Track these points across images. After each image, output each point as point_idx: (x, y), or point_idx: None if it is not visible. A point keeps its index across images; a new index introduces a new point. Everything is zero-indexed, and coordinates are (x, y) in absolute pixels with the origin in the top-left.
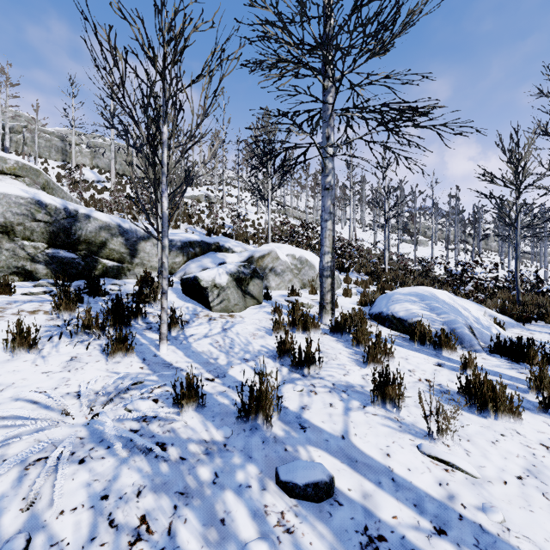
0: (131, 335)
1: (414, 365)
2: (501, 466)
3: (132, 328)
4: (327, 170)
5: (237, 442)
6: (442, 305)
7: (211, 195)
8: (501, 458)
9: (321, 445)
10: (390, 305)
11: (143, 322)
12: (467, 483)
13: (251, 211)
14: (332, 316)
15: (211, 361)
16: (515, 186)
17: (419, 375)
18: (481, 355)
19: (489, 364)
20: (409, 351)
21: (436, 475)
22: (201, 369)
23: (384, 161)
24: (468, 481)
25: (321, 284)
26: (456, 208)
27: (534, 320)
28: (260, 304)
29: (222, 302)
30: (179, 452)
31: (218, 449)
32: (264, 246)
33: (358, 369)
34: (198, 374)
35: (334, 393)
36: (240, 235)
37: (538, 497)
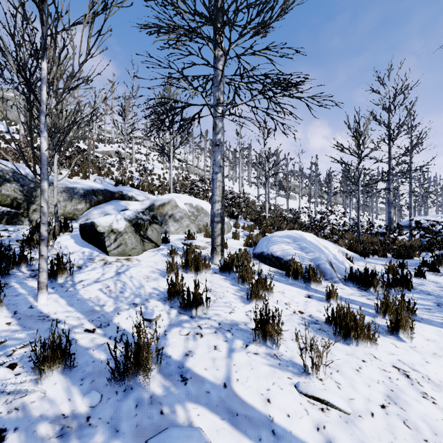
0: (6, 285)
1: (289, 298)
2: (367, 395)
3: (12, 277)
4: (218, 129)
5: (105, 411)
6: (309, 245)
7: (122, 151)
8: (366, 386)
9: (202, 399)
10: (270, 246)
11: (27, 270)
12: (342, 422)
13: (158, 167)
14: (221, 257)
15: (97, 308)
16: (357, 155)
17: (294, 308)
18: (339, 285)
19: (346, 293)
20: (285, 286)
21: (314, 418)
22: (83, 318)
23: (265, 131)
24: (342, 419)
25: (213, 228)
26: (316, 172)
27: (372, 254)
28: (159, 247)
29: (119, 246)
30: (21, 440)
31: (78, 425)
32: (164, 195)
33: (243, 305)
34: (77, 325)
35: (219, 333)
36: (146, 187)
37: (400, 426)
